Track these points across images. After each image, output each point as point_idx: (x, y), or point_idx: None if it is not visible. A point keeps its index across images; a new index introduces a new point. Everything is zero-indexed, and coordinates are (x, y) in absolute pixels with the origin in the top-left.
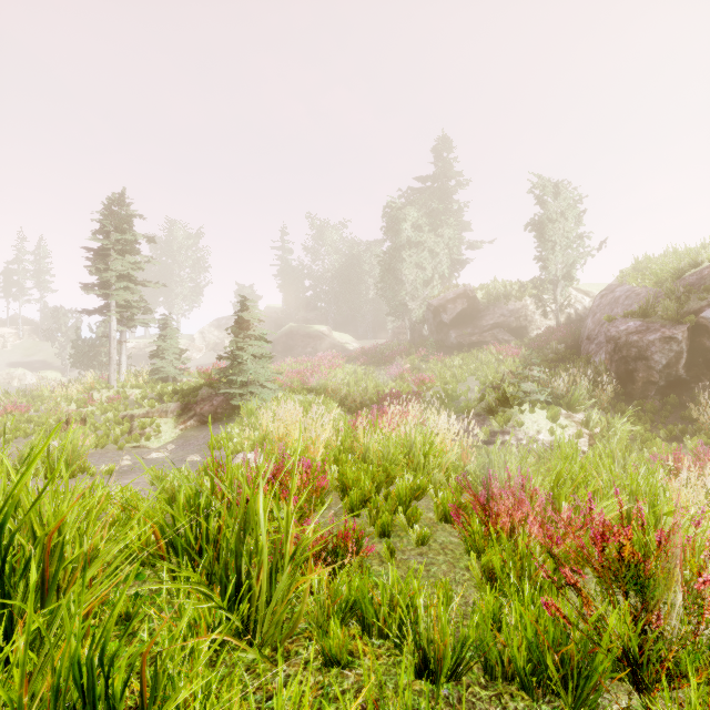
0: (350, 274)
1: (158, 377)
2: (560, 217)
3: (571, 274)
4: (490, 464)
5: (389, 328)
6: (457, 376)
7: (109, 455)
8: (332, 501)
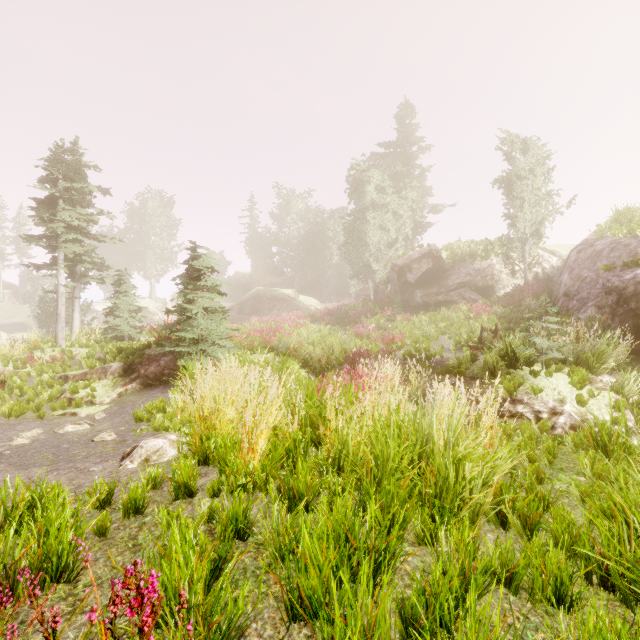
0: (314, 240)
1: (112, 336)
2: (529, 174)
3: (540, 232)
4: None
5: (352, 292)
6: (428, 335)
7: (20, 427)
8: (263, 628)
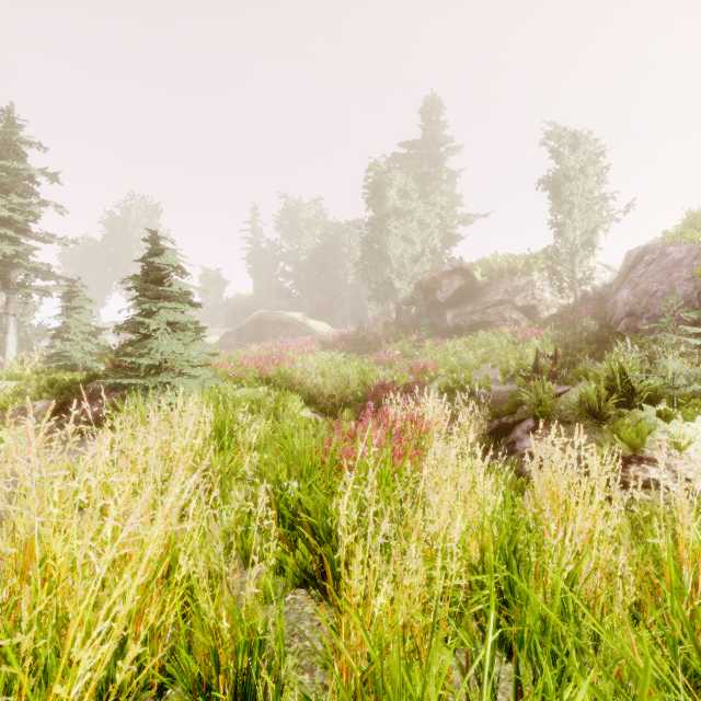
0: (326, 257)
1: (59, 365)
2: (579, 174)
3: (592, 242)
4: None
5: (370, 317)
6: (466, 363)
7: None
8: None
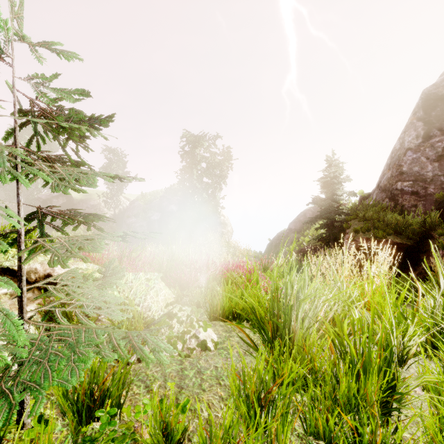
0: None
1: None
2: (116, 165)
3: (121, 191)
4: None
5: None
6: None
7: None
8: None
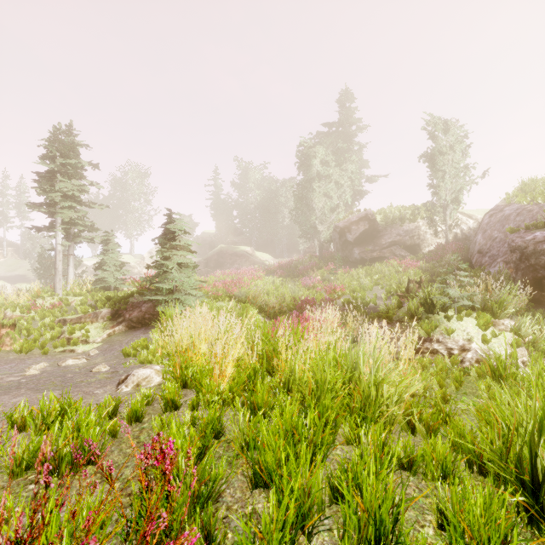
0: (269, 205)
1: (100, 287)
2: (449, 150)
3: (459, 199)
4: (544, 428)
5: (301, 249)
6: (364, 285)
7: (29, 361)
8: (234, 492)
